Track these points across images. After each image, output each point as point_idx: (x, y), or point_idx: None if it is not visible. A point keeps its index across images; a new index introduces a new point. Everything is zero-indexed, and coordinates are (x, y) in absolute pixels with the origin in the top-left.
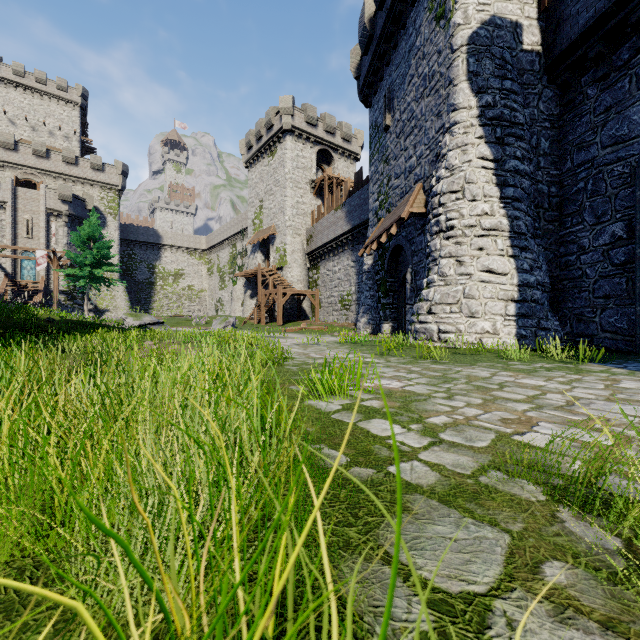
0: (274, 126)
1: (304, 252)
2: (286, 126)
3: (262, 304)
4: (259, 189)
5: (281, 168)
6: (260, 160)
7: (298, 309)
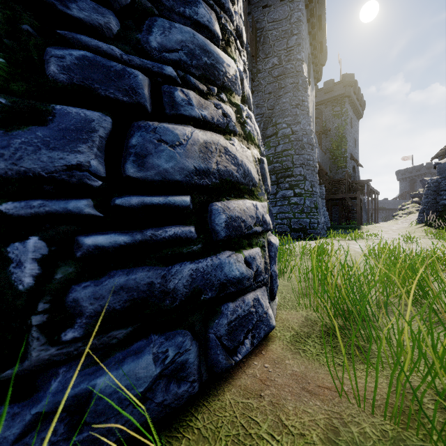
0: None
1: None
2: None
3: None
4: None
5: None
6: None
7: None
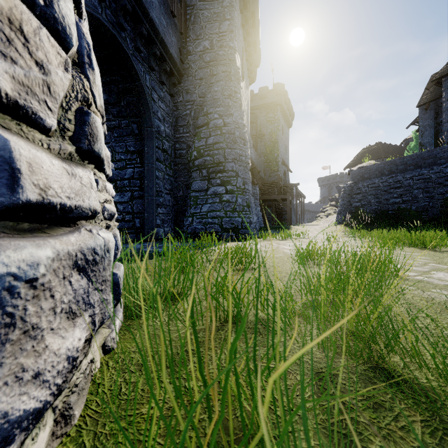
0: None
1: None
2: None
3: None
4: None
5: None
6: None
7: None
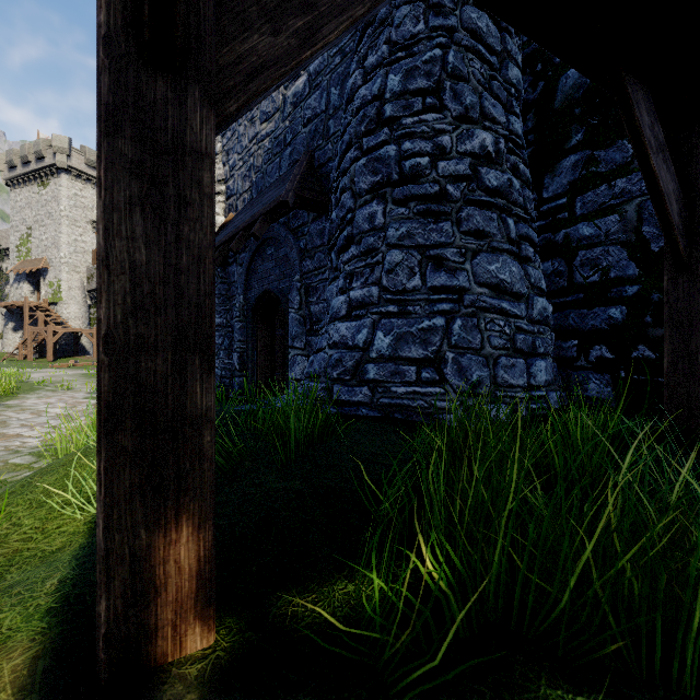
0: (46, 158)
1: (84, 289)
2: (61, 164)
3: (29, 341)
4: (26, 215)
5: (55, 203)
6: (28, 185)
7: (75, 345)
